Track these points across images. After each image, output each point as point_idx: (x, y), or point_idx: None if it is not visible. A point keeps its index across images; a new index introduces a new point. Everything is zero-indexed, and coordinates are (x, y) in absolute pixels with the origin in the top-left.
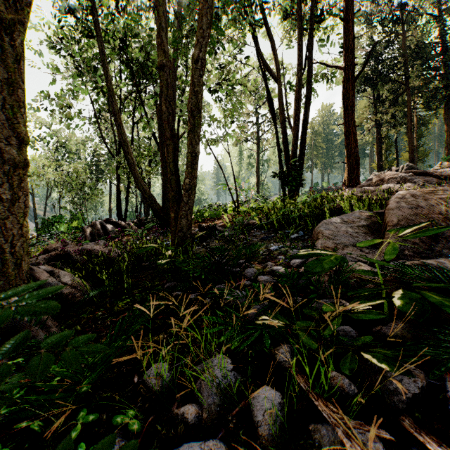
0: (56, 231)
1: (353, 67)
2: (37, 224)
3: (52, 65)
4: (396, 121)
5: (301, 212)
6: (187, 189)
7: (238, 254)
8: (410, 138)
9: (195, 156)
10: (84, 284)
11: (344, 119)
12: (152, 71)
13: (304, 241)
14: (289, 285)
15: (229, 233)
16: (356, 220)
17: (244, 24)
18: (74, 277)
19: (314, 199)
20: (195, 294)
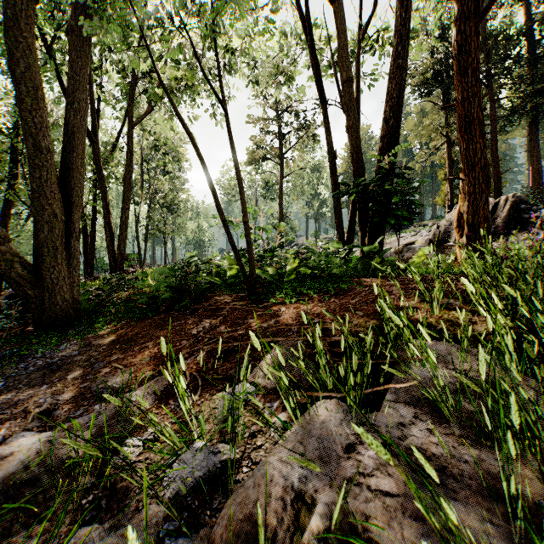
0: None
1: None
2: None
3: None
4: None
5: None
6: None
7: None
8: (496, 161)
9: None
10: None
11: (457, 94)
12: None
13: None
14: None
15: None
16: None
17: None
18: None
19: None
20: None
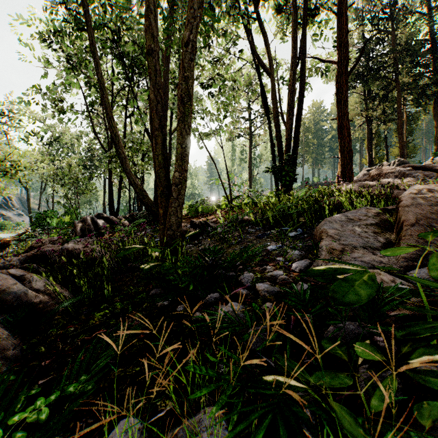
0: (47, 226)
1: (346, 61)
2: (31, 219)
3: (43, 59)
4: (387, 117)
5: (299, 208)
6: (177, 183)
7: (233, 259)
8: (400, 134)
9: (186, 147)
10: (57, 292)
11: (337, 113)
12: (144, 65)
13: (304, 240)
14: (302, 307)
15: (222, 230)
16: (363, 218)
17: (237, 17)
18: (48, 282)
19: (310, 194)
20: (183, 306)
